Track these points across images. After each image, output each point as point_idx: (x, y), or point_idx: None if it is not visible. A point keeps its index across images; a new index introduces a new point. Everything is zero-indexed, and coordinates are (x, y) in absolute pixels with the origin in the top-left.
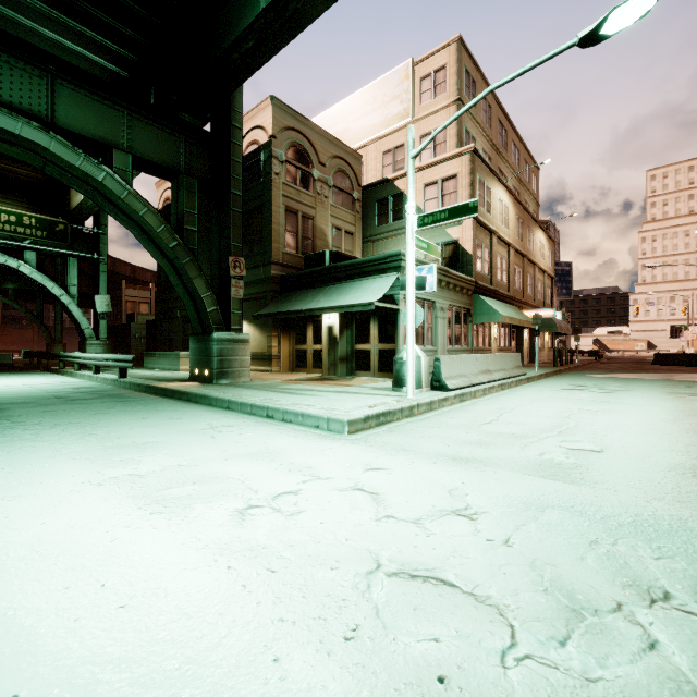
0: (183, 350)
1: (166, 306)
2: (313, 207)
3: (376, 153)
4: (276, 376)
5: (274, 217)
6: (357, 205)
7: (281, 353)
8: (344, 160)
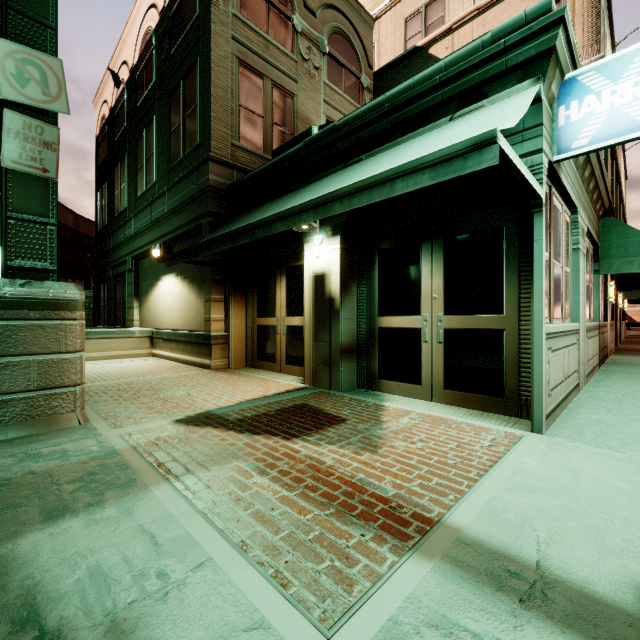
0: (116, 324)
1: (100, 264)
2: (293, 78)
3: (394, 23)
4: (196, 387)
5: (216, 74)
6: (367, 96)
7: (230, 332)
8: (346, 18)
